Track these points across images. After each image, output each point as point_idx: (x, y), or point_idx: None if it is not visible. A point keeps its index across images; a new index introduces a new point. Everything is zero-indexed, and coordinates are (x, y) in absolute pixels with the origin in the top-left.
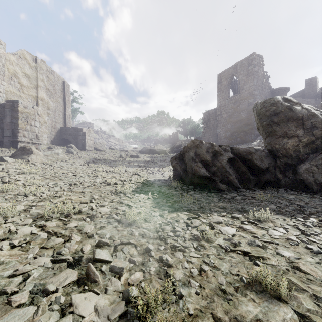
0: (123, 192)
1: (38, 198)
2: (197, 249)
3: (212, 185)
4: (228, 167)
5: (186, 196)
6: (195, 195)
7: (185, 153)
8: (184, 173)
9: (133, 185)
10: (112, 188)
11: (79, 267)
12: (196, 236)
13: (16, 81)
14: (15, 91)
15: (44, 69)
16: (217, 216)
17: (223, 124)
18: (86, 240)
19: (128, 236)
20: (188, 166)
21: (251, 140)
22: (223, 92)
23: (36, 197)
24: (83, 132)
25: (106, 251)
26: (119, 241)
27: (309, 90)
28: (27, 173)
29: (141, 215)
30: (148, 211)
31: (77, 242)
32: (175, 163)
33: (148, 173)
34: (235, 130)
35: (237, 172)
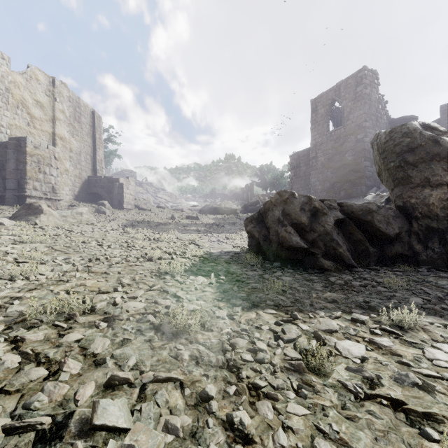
0: (170, 273)
1: (31, 285)
2: (300, 395)
3: (309, 261)
4: (335, 233)
5: (270, 280)
6: (284, 278)
7: (267, 211)
8: (266, 243)
9: (186, 261)
10: (154, 267)
11: (59, 445)
12: (295, 362)
13: (26, 111)
14: (24, 126)
15: (65, 94)
16: (326, 318)
17: (319, 171)
18: (90, 371)
19: (169, 360)
20: (272, 232)
21: (361, 193)
22: (319, 125)
23: (29, 282)
24: (120, 183)
25: (122, 401)
26: (151, 374)
27: (446, 121)
28: (28, 243)
29: (196, 318)
30: (208, 307)
31: (71, 377)
32: (252, 227)
33: (210, 242)
34: (337, 179)
35: (349, 241)
